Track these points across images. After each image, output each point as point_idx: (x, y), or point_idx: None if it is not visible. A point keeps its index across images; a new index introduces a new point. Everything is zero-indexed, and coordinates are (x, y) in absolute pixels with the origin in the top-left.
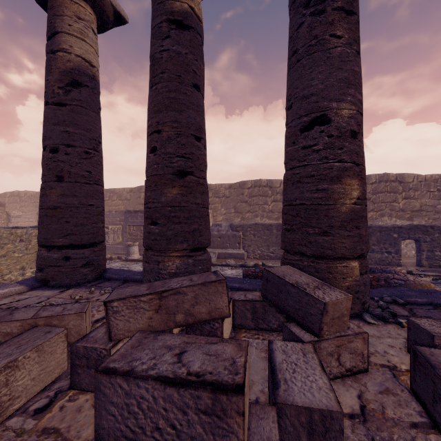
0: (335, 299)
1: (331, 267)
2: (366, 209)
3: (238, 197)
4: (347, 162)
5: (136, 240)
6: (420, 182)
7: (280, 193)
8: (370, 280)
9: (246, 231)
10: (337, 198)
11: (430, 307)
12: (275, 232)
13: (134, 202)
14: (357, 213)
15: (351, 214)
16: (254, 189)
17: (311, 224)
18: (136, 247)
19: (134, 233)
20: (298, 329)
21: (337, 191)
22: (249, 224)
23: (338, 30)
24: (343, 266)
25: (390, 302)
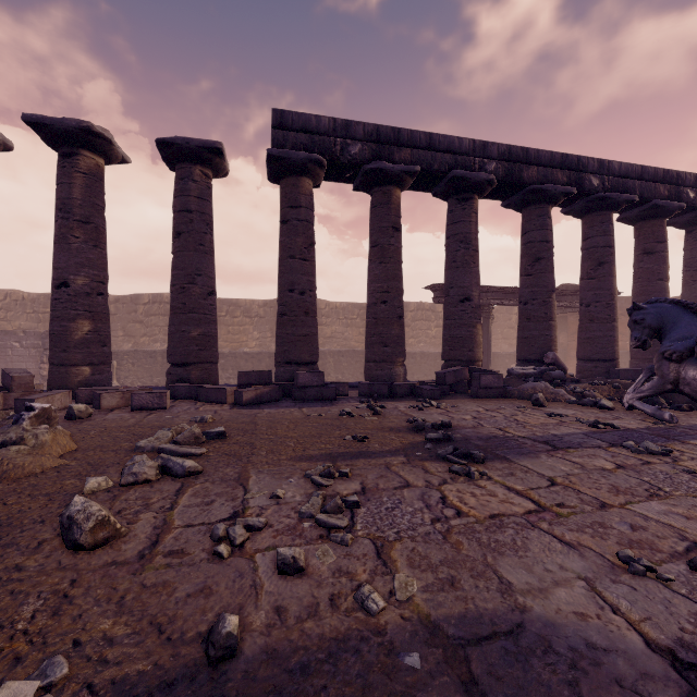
0: (21, 375)
1: (69, 370)
2: (103, 337)
3: (130, 315)
4: (81, 311)
5: None
6: (332, 309)
7: None
8: None
9: (122, 359)
10: (73, 331)
11: None
12: (160, 360)
13: None
14: (89, 339)
15: (82, 340)
16: (153, 306)
17: (57, 346)
18: None
19: None
20: (6, 391)
21: (73, 327)
22: (126, 351)
23: (77, 234)
24: (76, 369)
25: None
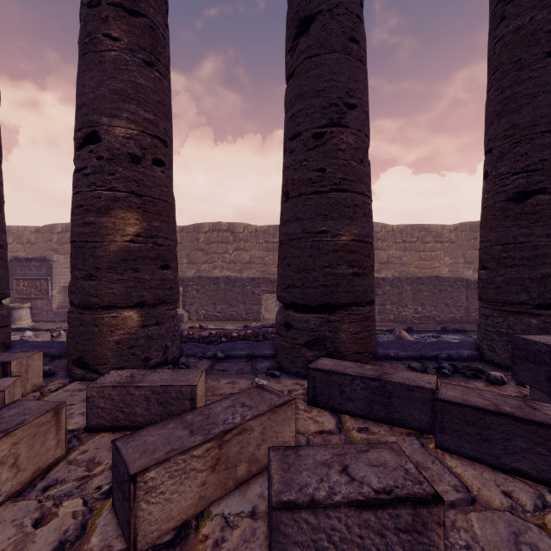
0: None
1: (97, 318)
2: (163, 249)
3: (193, 243)
4: (121, 192)
5: (28, 300)
6: (388, 232)
7: (244, 240)
8: (249, 336)
9: (187, 285)
10: (106, 233)
11: (245, 360)
12: (223, 287)
13: (43, 247)
14: (135, 253)
15: (123, 254)
16: (212, 234)
17: (78, 266)
18: (26, 310)
19: (25, 290)
20: None
21: (106, 226)
22: (191, 278)
23: (113, 30)
24: (112, 316)
25: (209, 358)
